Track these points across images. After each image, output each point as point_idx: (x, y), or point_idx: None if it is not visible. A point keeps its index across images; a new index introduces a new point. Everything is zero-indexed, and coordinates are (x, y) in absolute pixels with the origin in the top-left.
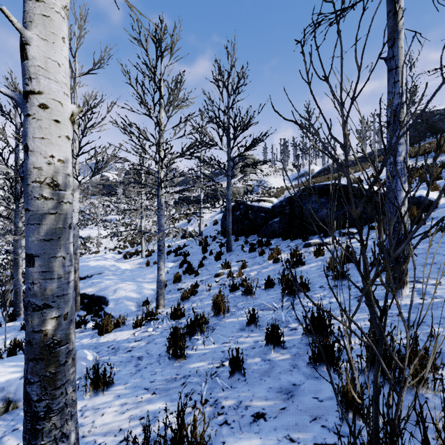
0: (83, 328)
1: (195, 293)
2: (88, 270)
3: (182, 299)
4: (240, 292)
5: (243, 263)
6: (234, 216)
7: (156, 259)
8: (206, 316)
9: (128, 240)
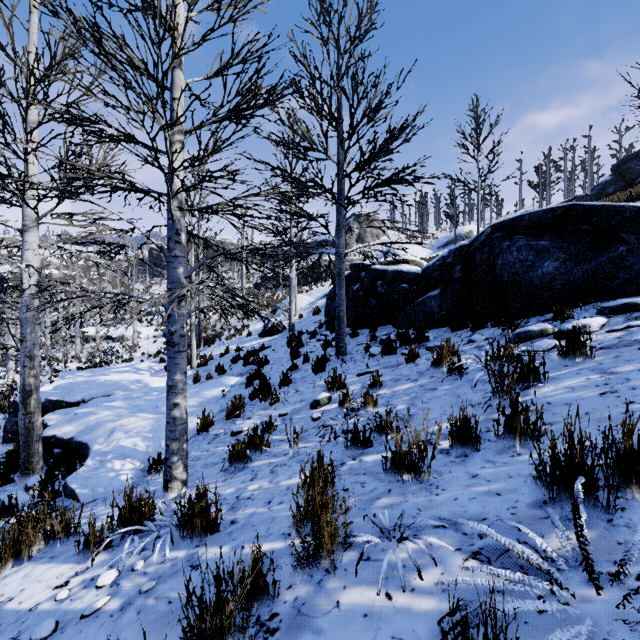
0: (1, 527)
1: (262, 446)
2: (88, 389)
3: (230, 463)
4: (375, 455)
5: (373, 378)
6: (349, 293)
7: (212, 371)
8: (268, 572)
9: None
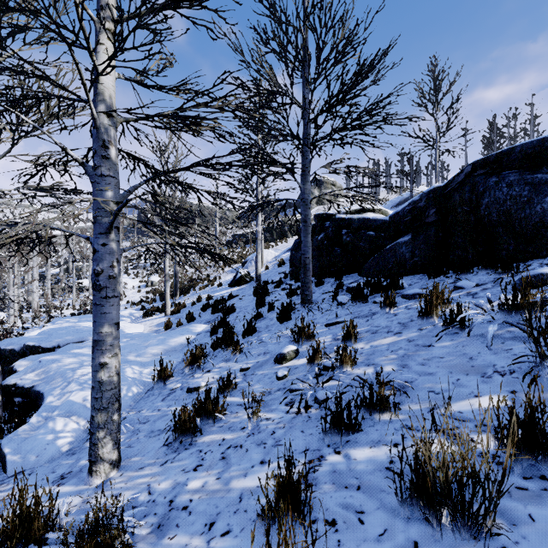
0: None
1: (216, 413)
2: (64, 335)
3: (174, 437)
4: (368, 448)
5: (346, 330)
6: (314, 243)
7: (183, 318)
8: None
9: (160, 291)
